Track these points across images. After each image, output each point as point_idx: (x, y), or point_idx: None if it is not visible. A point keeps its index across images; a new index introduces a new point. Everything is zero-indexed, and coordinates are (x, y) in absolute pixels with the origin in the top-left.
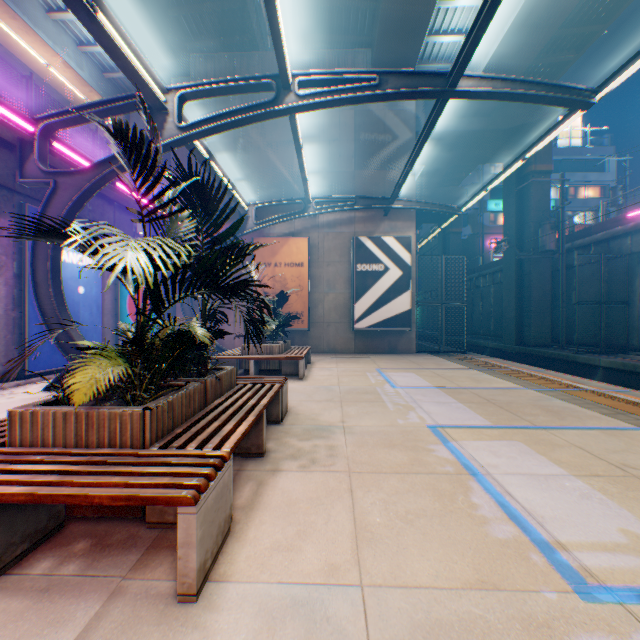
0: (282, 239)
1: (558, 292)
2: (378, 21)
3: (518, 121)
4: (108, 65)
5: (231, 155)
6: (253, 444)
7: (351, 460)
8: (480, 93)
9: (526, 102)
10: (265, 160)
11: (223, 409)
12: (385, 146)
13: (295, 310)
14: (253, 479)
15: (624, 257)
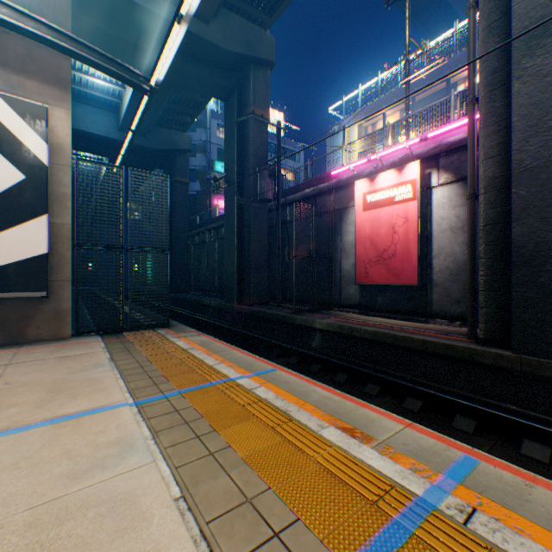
0: None
1: (275, 248)
2: None
3: (240, 48)
4: None
5: None
6: None
7: None
8: None
9: None
10: None
11: None
12: None
13: None
14: None
15: (329, 214)
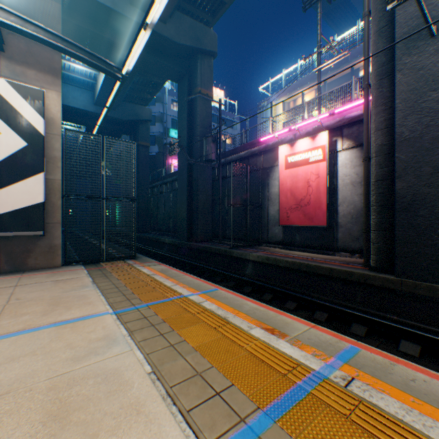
0: None
1: (217, 197)
2: None
3: (190, 42)
4: None
5: None
6: None
7: None
8: None
9: None
10: None
11: None
12: None
13: None
14: None
15: (259, 171)
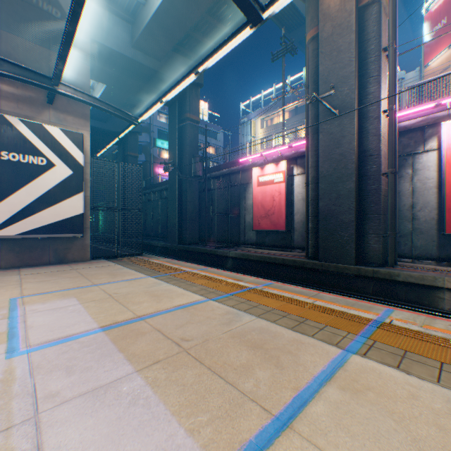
0: None
1: (203, 206)
2: None
3: (180, 76)
4: None
5: None
6: None
7: None
8: None
9: None
10: None
11: None
12: (52, 22)
13: None
14: None
15: (238, 186)
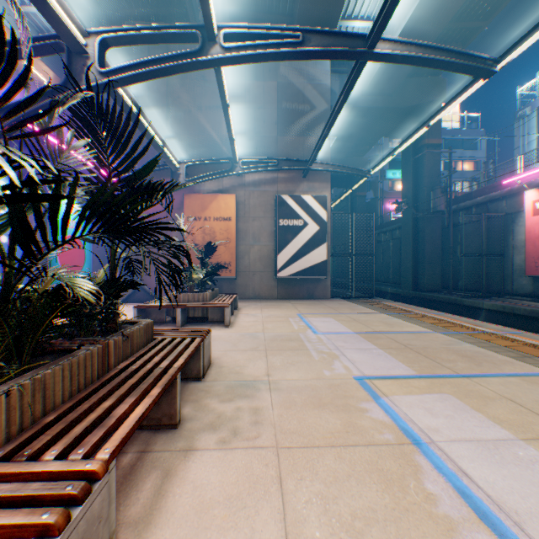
0: (211, 195)
1: (446, 246)
2: (298, 1)
3: (414, 101)
4: (44, 27)
5: (164, 117)
6: (164, 414)
7: (278, 429)
8: (396, 56)
9: (436, 68)
10: (196, 123)
11: (126, 376)
12: (304, 115)
13: (223, 260)
14: (158, 467)
15: (500, 217)
